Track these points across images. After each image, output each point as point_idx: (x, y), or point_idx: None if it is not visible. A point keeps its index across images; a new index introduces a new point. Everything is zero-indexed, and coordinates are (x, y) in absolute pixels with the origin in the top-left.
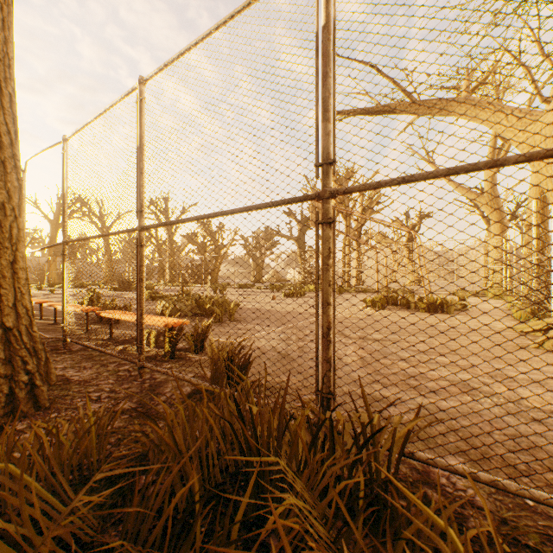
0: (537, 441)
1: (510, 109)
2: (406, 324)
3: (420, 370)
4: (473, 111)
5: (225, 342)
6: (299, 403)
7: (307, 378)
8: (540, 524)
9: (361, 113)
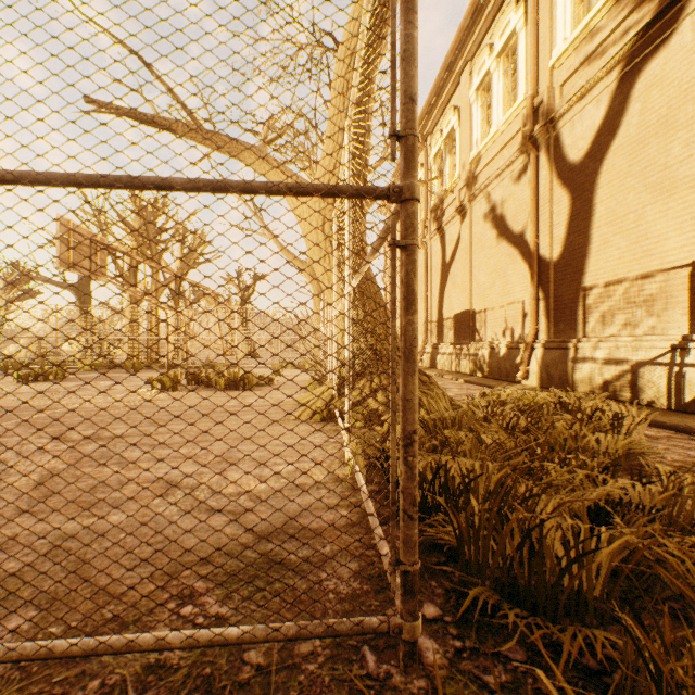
0: (186, 539)
1: (291, 173)
2: (185, 408)
3: (131, 474)
4: (262, 164)
5: None
6: None
7: None
8: (54, 682)
9: (130, 116)
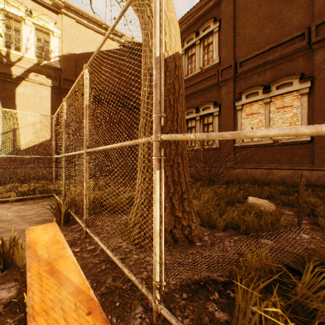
0: (24, 208)
1: None
2: None
3: None
4: None
5: (63, 202)
6: (47, 218)
7: (18, 226)
8: None
9: None
